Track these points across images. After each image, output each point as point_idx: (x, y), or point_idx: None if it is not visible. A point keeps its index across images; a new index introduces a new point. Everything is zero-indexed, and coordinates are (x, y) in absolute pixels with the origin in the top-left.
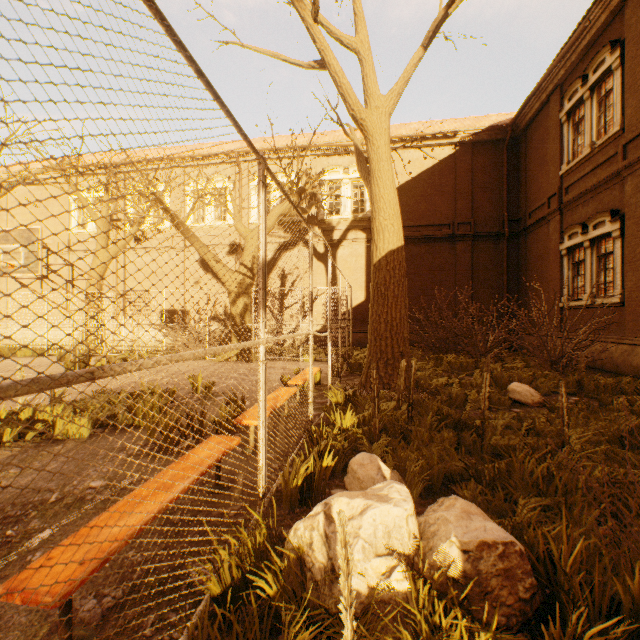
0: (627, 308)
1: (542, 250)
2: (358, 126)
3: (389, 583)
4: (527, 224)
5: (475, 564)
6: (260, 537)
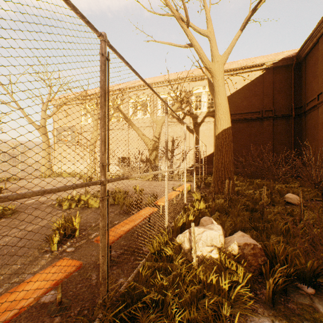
0: None
1: (314, 123)
2: (208, 71)
3: (211, 254)
4: (305, 109)
5: (242, 250)
6: (166, 239)
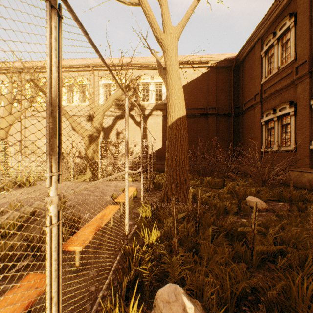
0: (298, 152)
1: (251, 122)
2: (159, 43)
3: None
4: (243, 109)
5: None
6: None
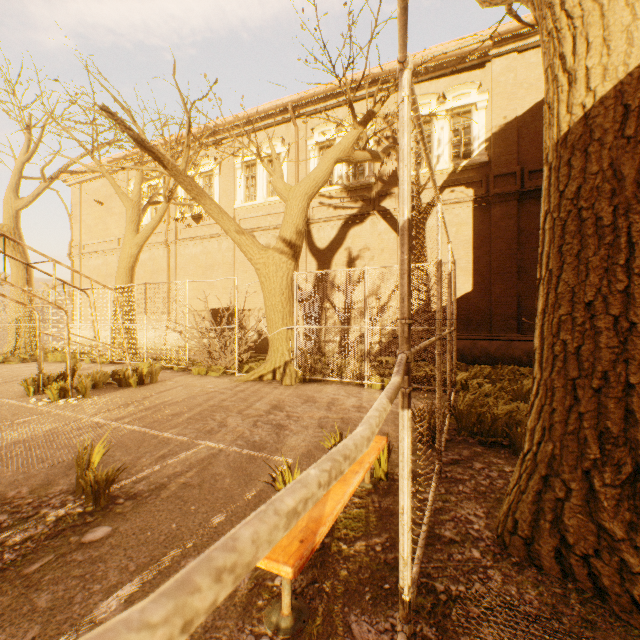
0: None
1: None
2: None
3: None
4: None
5: None
6: None
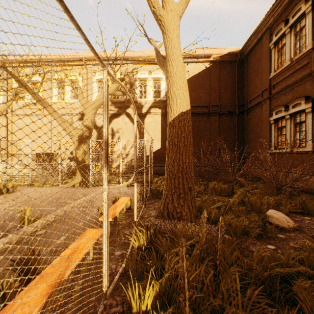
0: None
1: (257, 121)
2: (158, 21)
3: None
4: (248, 107)
5: None
6: None
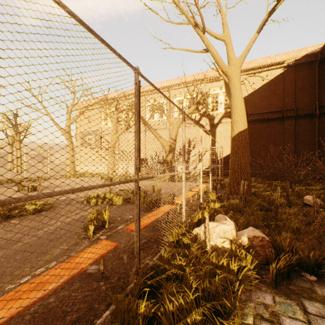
0: None
1: None
2: (224, 74)
3: (223, 244)
4: None
5: (251, 242)
6: (183, 231)
